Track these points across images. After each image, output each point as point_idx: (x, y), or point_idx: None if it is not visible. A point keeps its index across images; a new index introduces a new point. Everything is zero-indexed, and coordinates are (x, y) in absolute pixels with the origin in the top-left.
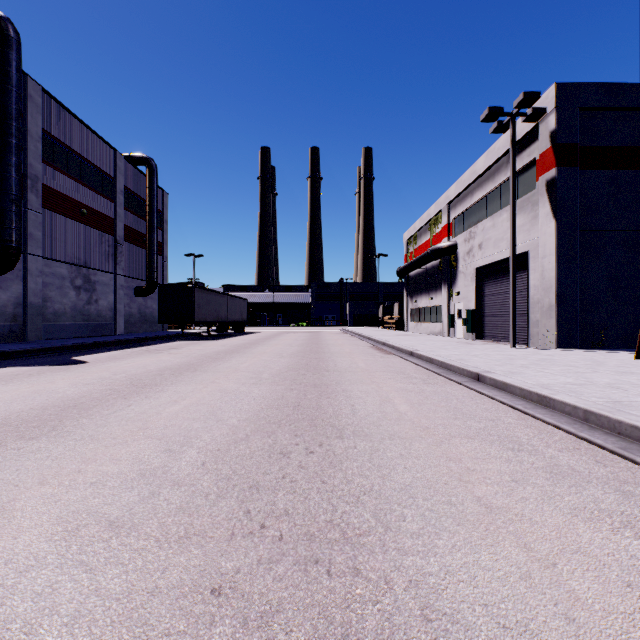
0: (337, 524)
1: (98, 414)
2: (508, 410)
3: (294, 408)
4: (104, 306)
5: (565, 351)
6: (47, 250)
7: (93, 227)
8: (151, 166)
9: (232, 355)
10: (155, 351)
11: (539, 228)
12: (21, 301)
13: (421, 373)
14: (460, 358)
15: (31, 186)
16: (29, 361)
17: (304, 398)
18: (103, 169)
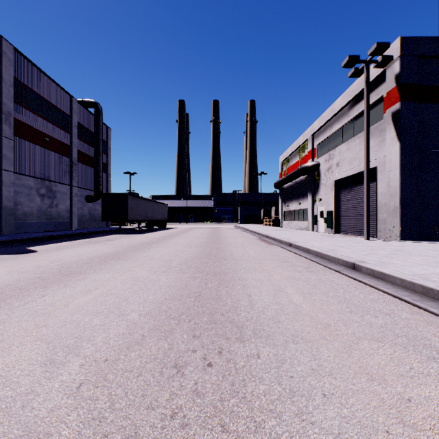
0: None
1: (7, 306)
2: (396, 301)
3: (195, 299)
4: (62, 209)
5: (409, 242)
6: (18, 167)
7: (54, 151)
8: (98, 108)
9: (152, 245)
10: (94, 242)
11: (386, 149)
12: None
13: (302, 261)
14: (331, 249)
15: (5, 119)
16: None
17: (205, 287)
18: (62, 109)
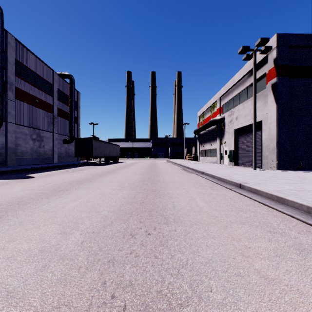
0: (165, 294)
1: (29, 208)
2: (260, 205)
3: (140, 204)
4: (47, 149)
5: (282, 171)
6: (18, 120)
7: (42, 109)
8: (71, 79)
9: (110, 173)
10: (71, 171)
11: (268, 108)
12: (4, 146)
13: (209, 183)
14: (229, 175)
15: (9, 88)
16: (4, 177)
17: (146, 198)
18: (47, 80)
